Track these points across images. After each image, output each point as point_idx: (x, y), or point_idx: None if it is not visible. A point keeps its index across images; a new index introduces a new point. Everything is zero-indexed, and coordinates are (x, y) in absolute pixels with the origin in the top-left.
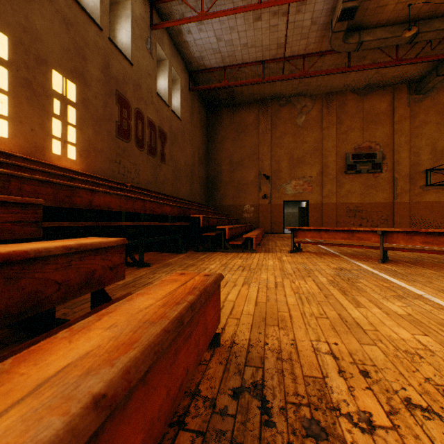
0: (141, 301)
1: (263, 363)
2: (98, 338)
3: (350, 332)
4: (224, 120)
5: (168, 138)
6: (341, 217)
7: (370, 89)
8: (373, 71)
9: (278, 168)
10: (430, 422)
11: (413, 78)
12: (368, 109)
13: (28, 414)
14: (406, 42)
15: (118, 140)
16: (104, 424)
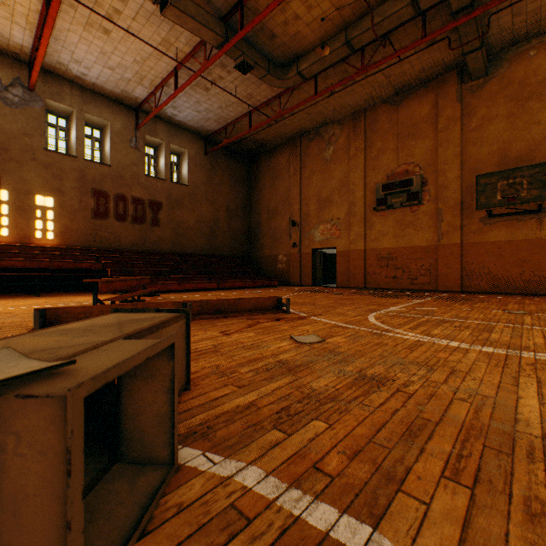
0: None
1: None
2: None
3: None
4: (263, 168)
5: (164, 205)
6: (371, 267)
7: (407, 92)
8: (381, 77)
9: (307, 212)
10: None
11: (456, 60)
12: (404, 120)
13: None
14: (349, 52)
15: (95, 220)
16: None
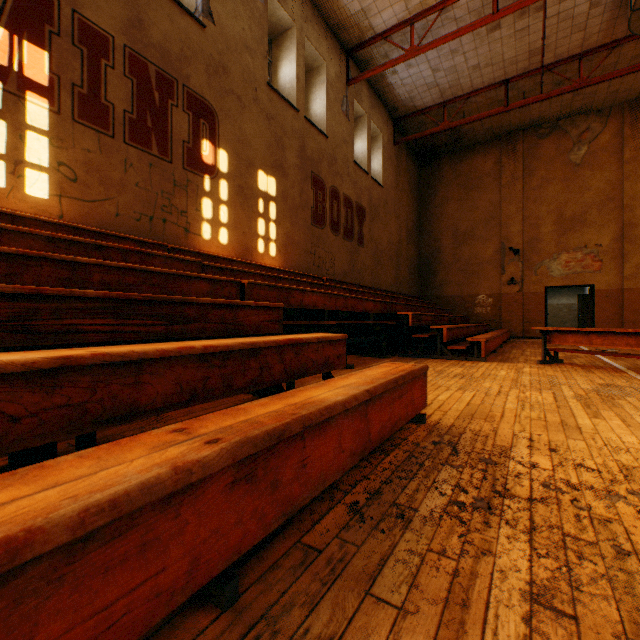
0: (369, 372)
1: (461, 435)
2: (355, 380)
3: (563, 431)
4: (444, 174)
5: (366, 214)
6: None
7: None
8: None
9: (535, 235)
10: (588, 473)
11: None
12: None
13: (345, 389)
14: None
15: (313, 228)
16: (368, 403)
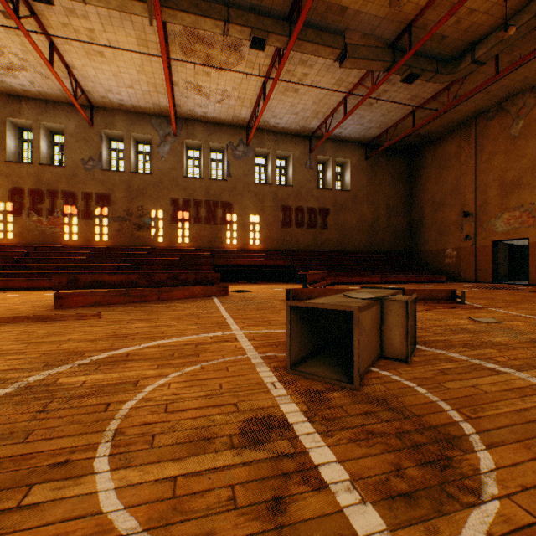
0: None
1: None
2: None
3: None
4: (426, 160)
5: (331, 211)
6: None
7: None
8: None
9: (484, 200)
10: None
11: None
12: None
13: None
14: None
15: (283, 229)
16: None
